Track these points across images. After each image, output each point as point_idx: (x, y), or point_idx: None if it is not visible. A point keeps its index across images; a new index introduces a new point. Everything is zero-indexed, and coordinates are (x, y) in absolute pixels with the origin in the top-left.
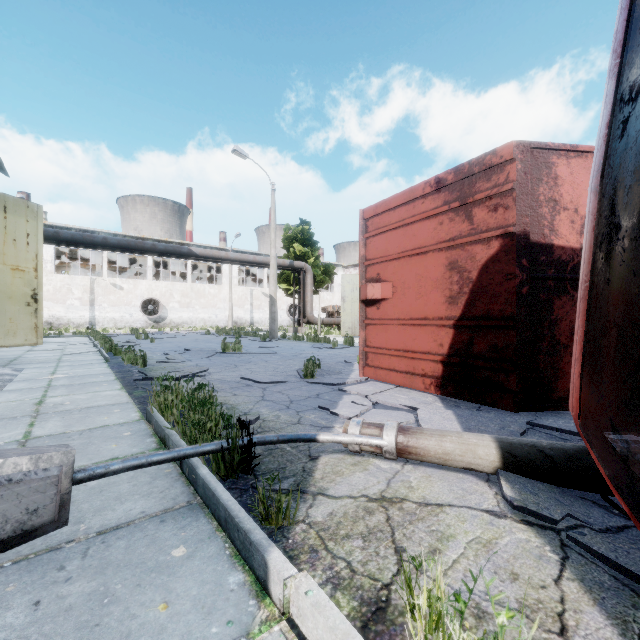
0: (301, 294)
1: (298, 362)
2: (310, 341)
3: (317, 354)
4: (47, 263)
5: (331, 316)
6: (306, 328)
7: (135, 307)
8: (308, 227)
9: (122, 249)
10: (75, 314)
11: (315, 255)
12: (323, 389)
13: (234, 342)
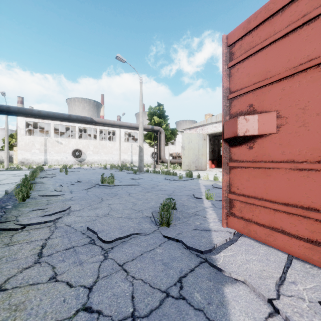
0: (158, 145)
1: (154, 195)
2: (163, 174)
3: (169, 186)
4: (21, 130)
5: (175, 158)
6: (161, 165)
7: (69, 153)
8: (162, 107)
9: (51, 118)
10: (36, 157)
11: (166, 123)
12: (185, 258)
13: (108, 177)
